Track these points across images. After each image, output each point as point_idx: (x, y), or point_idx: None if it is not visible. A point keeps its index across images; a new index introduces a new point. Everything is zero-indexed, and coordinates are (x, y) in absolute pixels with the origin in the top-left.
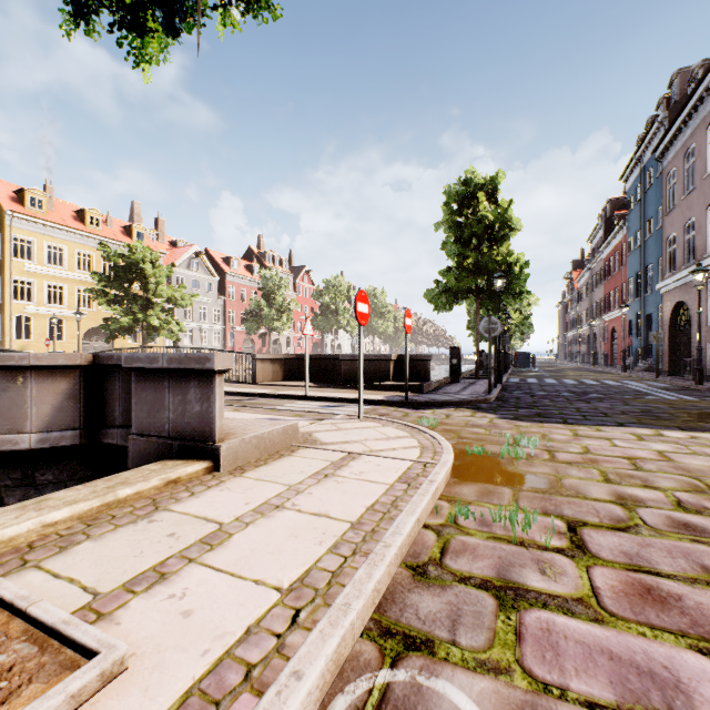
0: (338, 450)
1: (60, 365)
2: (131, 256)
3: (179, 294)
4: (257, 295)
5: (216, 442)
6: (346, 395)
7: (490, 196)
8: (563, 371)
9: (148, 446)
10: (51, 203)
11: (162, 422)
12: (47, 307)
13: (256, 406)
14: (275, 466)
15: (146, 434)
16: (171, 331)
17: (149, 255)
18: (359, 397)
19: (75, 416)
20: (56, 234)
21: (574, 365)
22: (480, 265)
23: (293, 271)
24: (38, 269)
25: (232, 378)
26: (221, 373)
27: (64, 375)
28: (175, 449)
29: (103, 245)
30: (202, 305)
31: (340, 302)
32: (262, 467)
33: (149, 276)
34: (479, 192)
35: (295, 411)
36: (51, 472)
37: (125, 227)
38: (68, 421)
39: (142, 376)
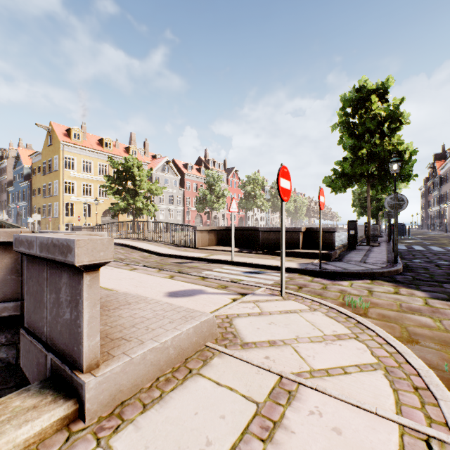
0: (265, 368)
1: (2, 242)
2: (126, 164)
3: (154, 187)
4: (204, 187)
5: (84, 371)
6: (264, 261)
7: (381, 98)
8: (436, 238)
9: (31, 348)
10: (85, 136)
11: (42, 321)
12: (82, 197)
13: (188, 273)
14: (170, 410)
15: (32, 331)
16: (149, 210)
17: (136, 163)
18: (282, 274)
19: (17, 288)
20: (87, 154)
21: (440, 233)
22: (373, 154)
23: (226, 171)
24: (77, 175)
25: (180, 243)
26: (92, 268)
27: (7, 251)
28: (48, 364)
29: (110, 158)
30: (170, 194)
31: (257, 190)
32: (150, 412)
33: (136, 176)
34: (372, 95)
35: (220, 280)
36: (4, 335)
37: (126, 148)
38: (10, 292)
39: (30, 262)
